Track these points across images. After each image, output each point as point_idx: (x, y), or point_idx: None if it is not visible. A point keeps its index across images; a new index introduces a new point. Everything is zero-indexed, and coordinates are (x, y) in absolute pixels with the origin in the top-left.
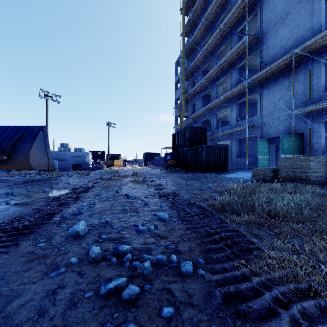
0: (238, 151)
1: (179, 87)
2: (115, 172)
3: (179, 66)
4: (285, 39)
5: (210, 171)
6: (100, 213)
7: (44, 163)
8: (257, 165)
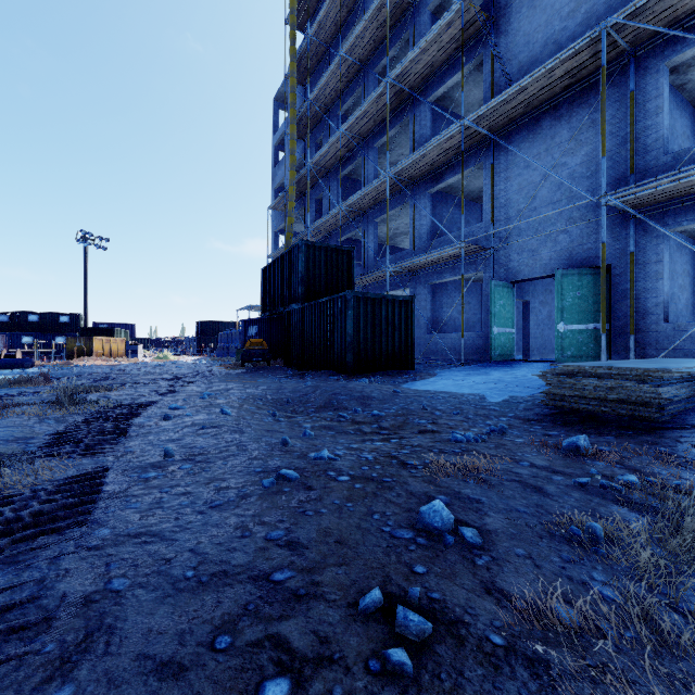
0: (431, 316)
1: (282, 159)
2: (30, 382)
3: (283, 108)
4: (559, 17)
5: (367, 372)
6: None
7: None
8: (491, 353)
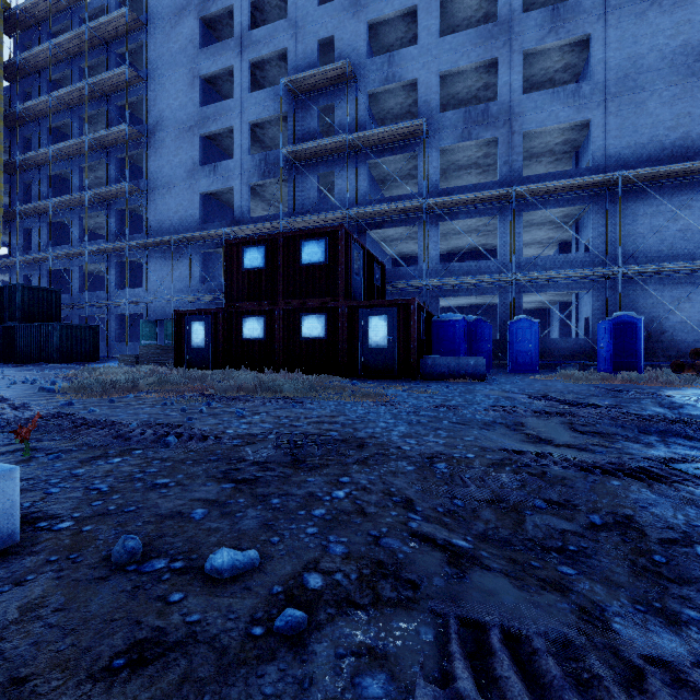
0: (120, 332)
1: None
2: None
3: None
4: (172, 211)
5: (68, 362)
6: None
7: None
8: None
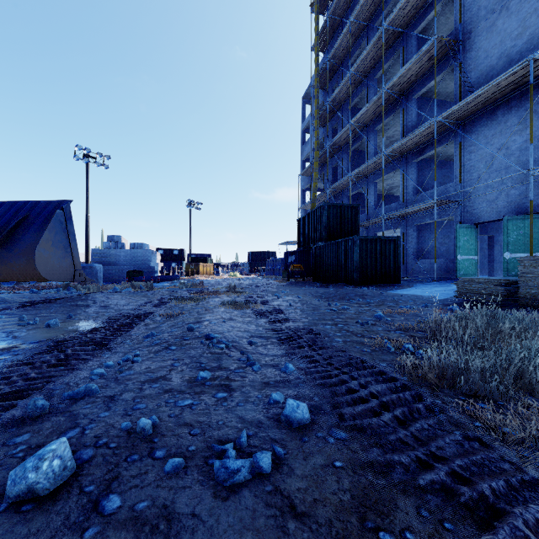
0: (417, 247)
1: (308, 139)
2: (199, 285)
3: (308, 103)
4: (510, 38)
5: (367, 284)
6: (137, 392)
7: (66, 268)
8: (456, 273)
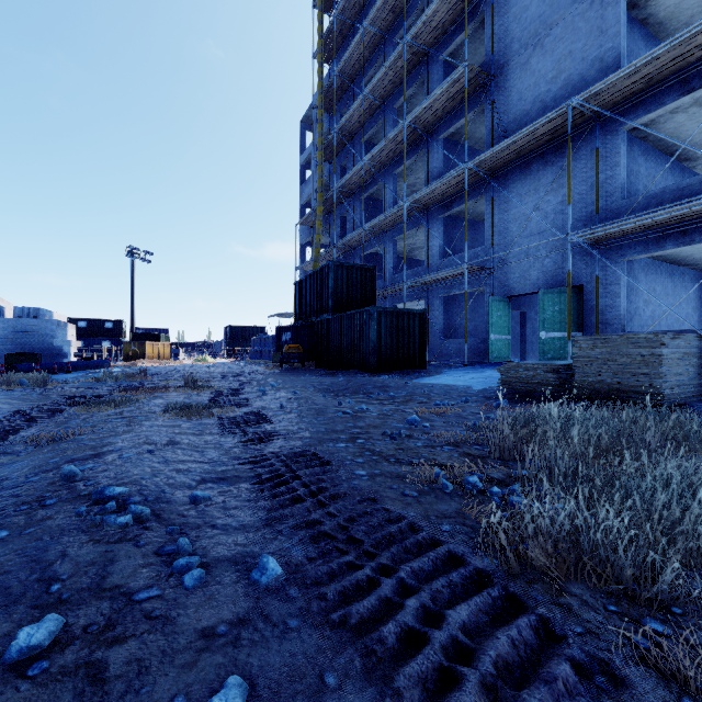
0: (443, 324)
1: (309, 177)
2: (138, 377)
3: (309, 130)
4: (544, 81)
5: (386, 371)
6: None
7: None
8: (489, 356)
